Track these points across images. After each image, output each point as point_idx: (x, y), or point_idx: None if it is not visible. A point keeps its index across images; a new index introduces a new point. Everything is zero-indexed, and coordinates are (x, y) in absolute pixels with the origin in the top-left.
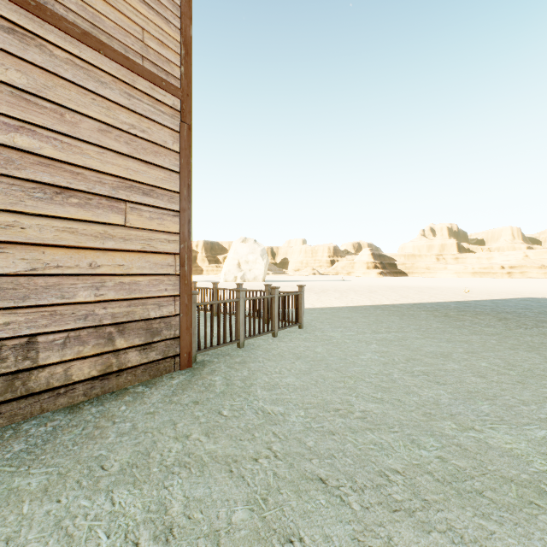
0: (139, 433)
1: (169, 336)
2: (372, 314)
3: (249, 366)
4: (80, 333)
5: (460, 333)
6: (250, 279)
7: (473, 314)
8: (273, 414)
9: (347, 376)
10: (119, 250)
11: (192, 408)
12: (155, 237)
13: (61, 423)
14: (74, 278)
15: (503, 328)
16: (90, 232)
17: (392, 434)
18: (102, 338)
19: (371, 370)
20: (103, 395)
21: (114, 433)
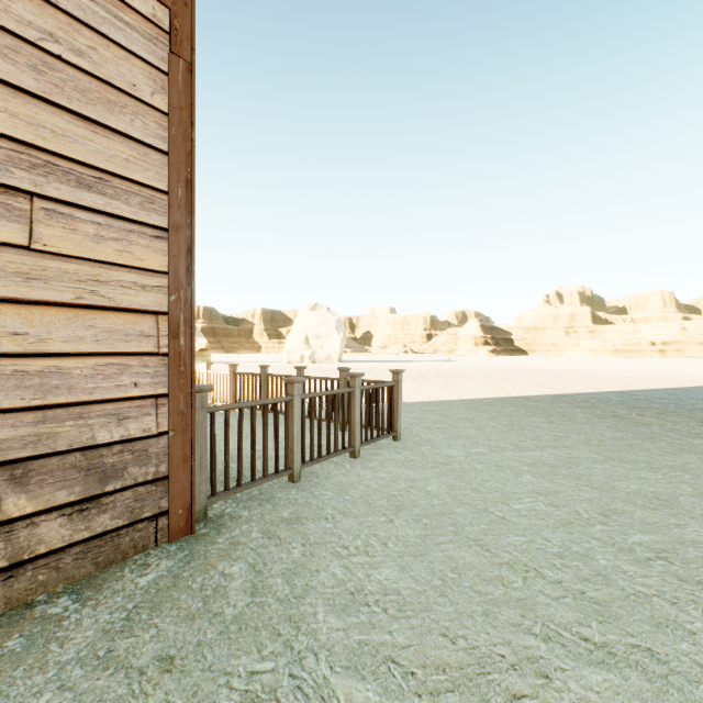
0: None
1: (144, 477)
2: (501, 412)
3: (305, 530)
4: None
5: (659, 450)
6: (322, 358)
7: (654, 414)
8: None
9: (503, 562)
10: (12, 301)
11: (149, 691)
12: (108, 276)
13: None
14: None
15: None
16: None
17: None
18: None
19: (546, 543)
20: None
21: None
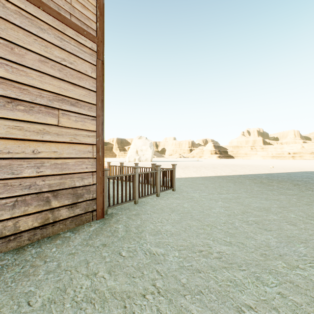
0: (61, 271)
1: (89, 198)
2: (216, 181)
3: (141, 217)
4: (26, 198)
5: (272, 194)
6: (143, 160)
7: (277, 182)
8: (157, 255)
9: (205, 224)
10: (54, 142)
11: (101, 250)
12: (79, 133)
13: (8, 262)
14: (21, 160)
15: (298, 191)
16: (32, 129)
17: (242, 272)
18: (41, 200)
19: (220, 220)
20: (42, 239)
21: (44, 271)
